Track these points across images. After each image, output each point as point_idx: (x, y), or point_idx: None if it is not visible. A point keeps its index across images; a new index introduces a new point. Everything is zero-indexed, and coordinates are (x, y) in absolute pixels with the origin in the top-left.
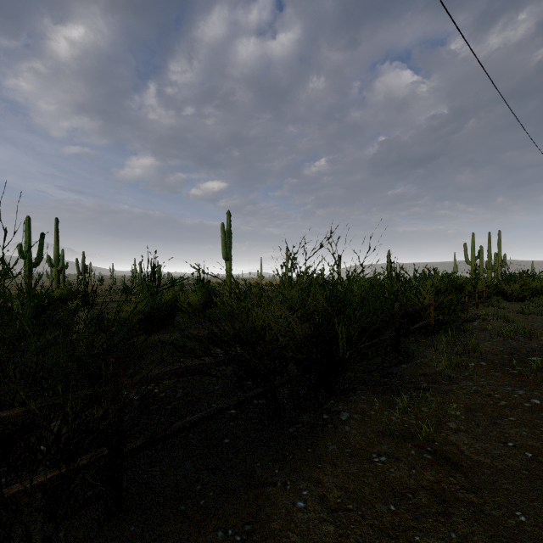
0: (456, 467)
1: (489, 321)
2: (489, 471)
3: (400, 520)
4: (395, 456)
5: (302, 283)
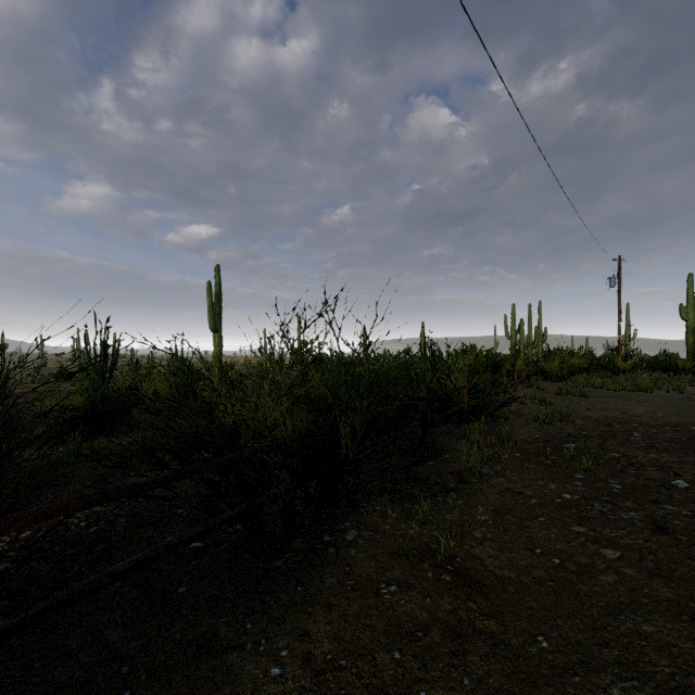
0: (477, 589)
1: (527, 405)
2: (513, 588)
3: (404, 672)
4: (408, 583)
5: (295, 363)
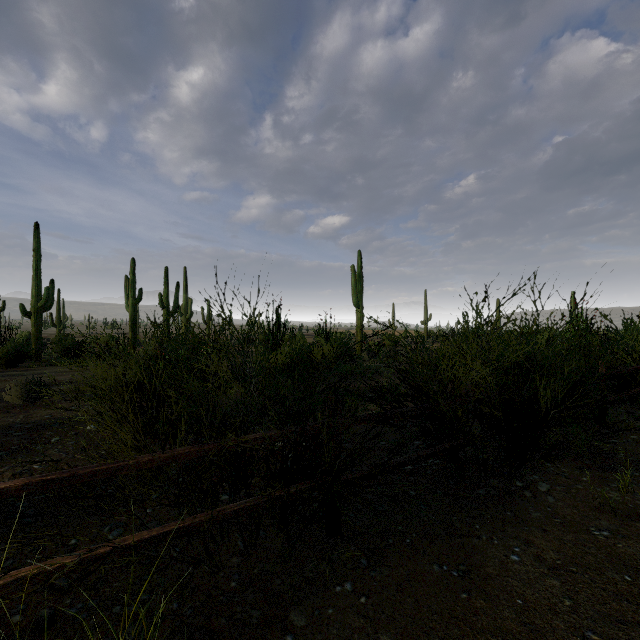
0: None
1: None
2: None
3: (639, 591)
4: (621, 534)
5: (491, 335)
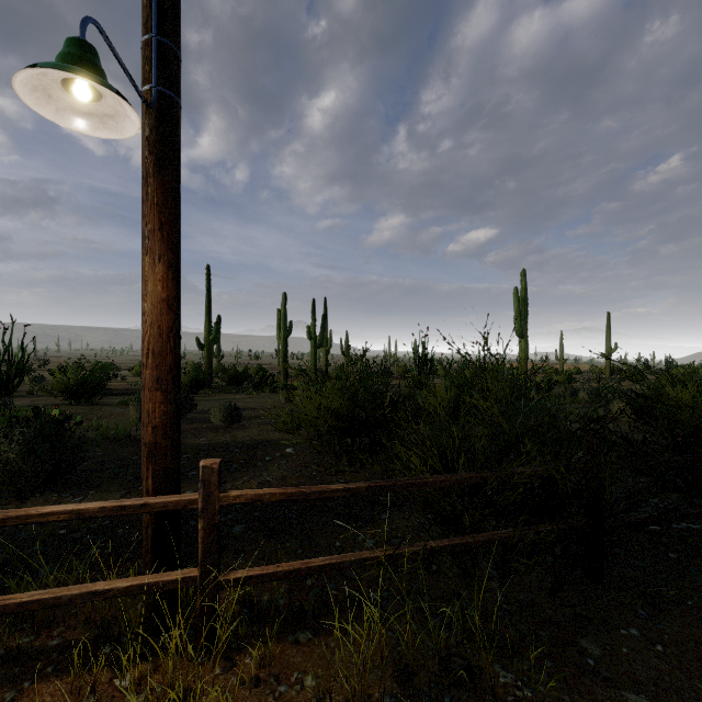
0: None
1: None
2: None
3: None
4: None
5: None
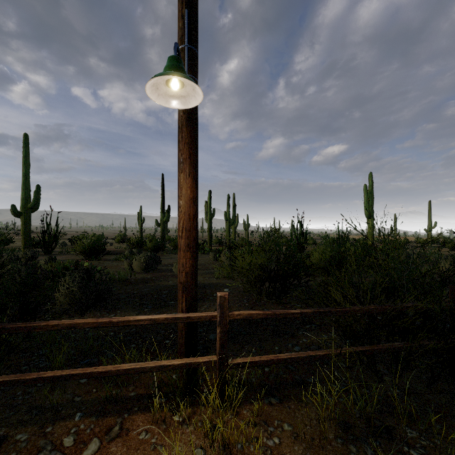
0: None
1: None
2: None
3: None
4: None
5: None
